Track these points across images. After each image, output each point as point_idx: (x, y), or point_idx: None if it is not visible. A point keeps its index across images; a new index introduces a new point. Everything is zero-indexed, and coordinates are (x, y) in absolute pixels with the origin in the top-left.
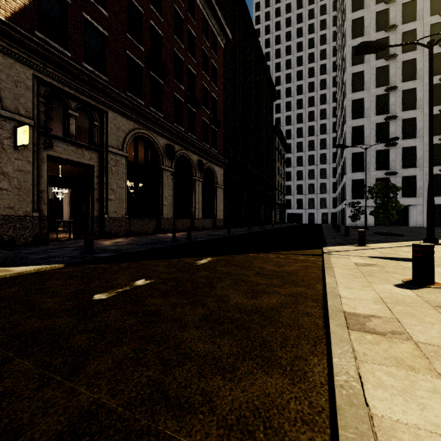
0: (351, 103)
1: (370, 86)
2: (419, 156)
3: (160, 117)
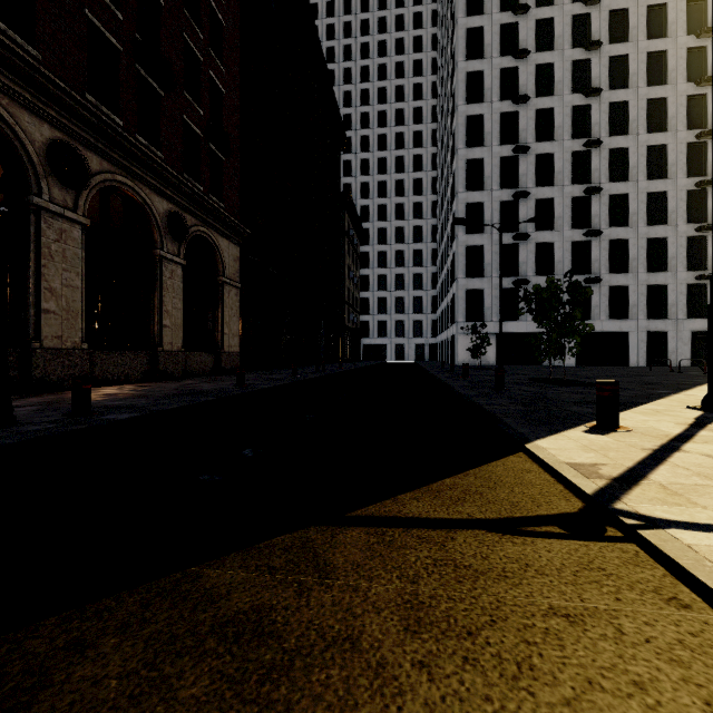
0: (465, 165)
1: (492, 141)
2: (557, 258)
3: (28, 55)
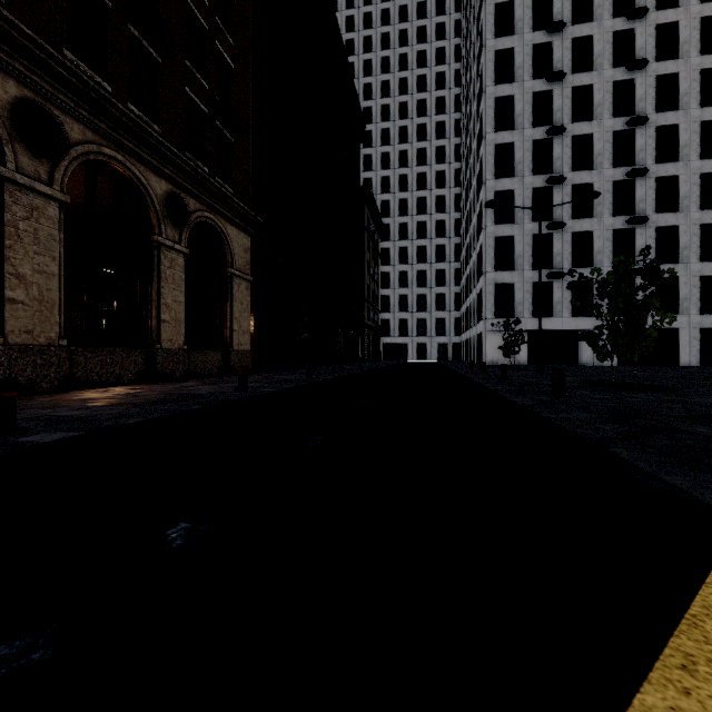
0: (494, 150)
1: (523, 123)
2: (597, 248)
3: None
